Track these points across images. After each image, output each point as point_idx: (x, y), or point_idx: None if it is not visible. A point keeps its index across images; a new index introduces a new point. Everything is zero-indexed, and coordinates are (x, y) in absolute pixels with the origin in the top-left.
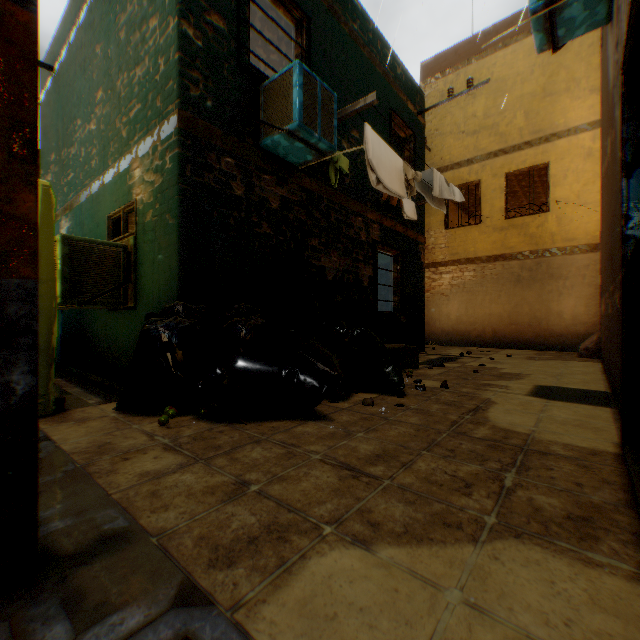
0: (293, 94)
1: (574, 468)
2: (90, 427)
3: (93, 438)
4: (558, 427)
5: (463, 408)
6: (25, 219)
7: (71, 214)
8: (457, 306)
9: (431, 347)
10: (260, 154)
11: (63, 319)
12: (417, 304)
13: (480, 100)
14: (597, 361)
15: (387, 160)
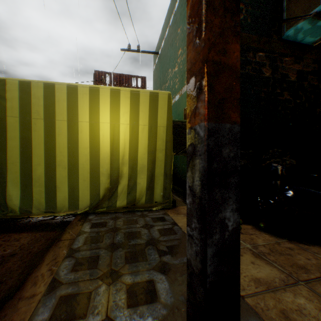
0: None
1: None
2: None
3: None
4: None
5: None
6: (232, 68)
7: None
8: None
9: None
10: (281, 44)
11: None
12: None
13: None
14: None
15: None
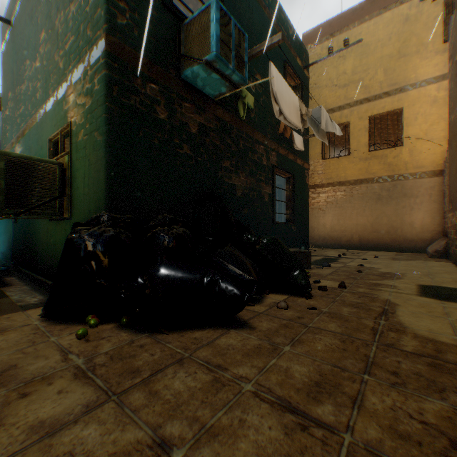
0: (211, 28)
1: None
2: (5, 341)
3: (0, 358)
4: None
5: (371, 311)
6: None
7: (23, 140)
8: (331, 218)
9: (312, 249)
10: (181, 84)
11: (17, 228)
12: (303, 216)
13: (349, 61)
14: (447, 261)
15: (287, 96)
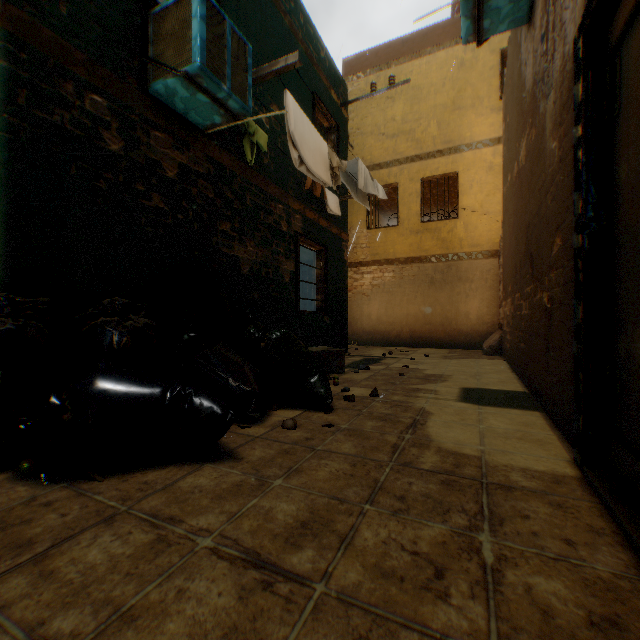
0: (193, 26)
1: (550, 510)
2: None
3: None
4: (505, 443)
5: (400, 424)
6: None
7: None
8: (378, 306)
9: (353, 348)
10: (149, 103)
11: None
12: (340, 303)
13: (399, 105)
14: (502, 358)
15: (311, 140)
